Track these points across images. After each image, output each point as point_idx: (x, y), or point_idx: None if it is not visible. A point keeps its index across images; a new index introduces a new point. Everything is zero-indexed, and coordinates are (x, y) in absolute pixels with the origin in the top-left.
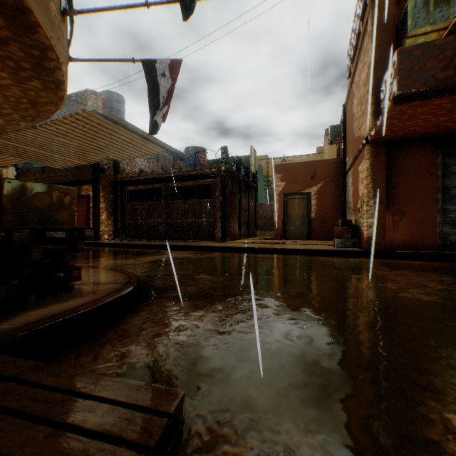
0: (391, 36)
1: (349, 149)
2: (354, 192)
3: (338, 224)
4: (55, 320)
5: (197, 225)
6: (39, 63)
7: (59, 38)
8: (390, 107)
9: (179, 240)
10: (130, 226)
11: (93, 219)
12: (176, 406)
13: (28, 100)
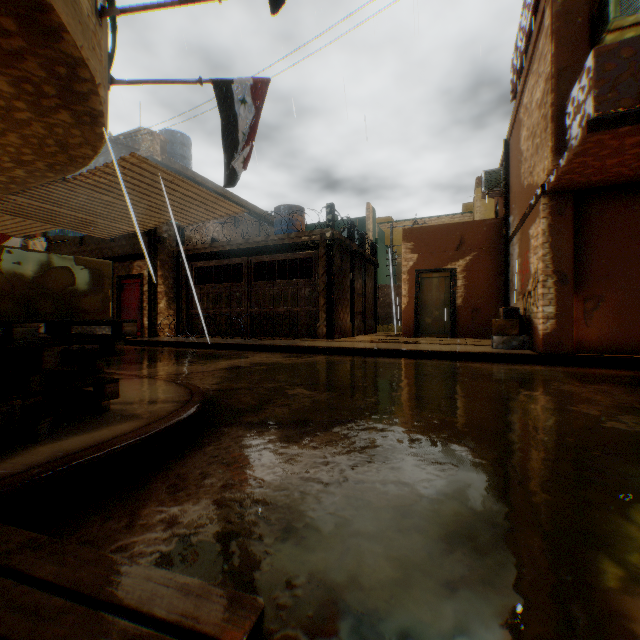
0: (582, 32)
1: (514, 204)
2: (522, 267)
3: (496, 314)
4: (73, 462)
5: (292, 316)
6: (67, 85)
7: (94, 49)
8: (581, 137)
9: (267, 337)
10: (199, 317)
11: (148, 308)
12: (249, 631)
13: (56, 140)
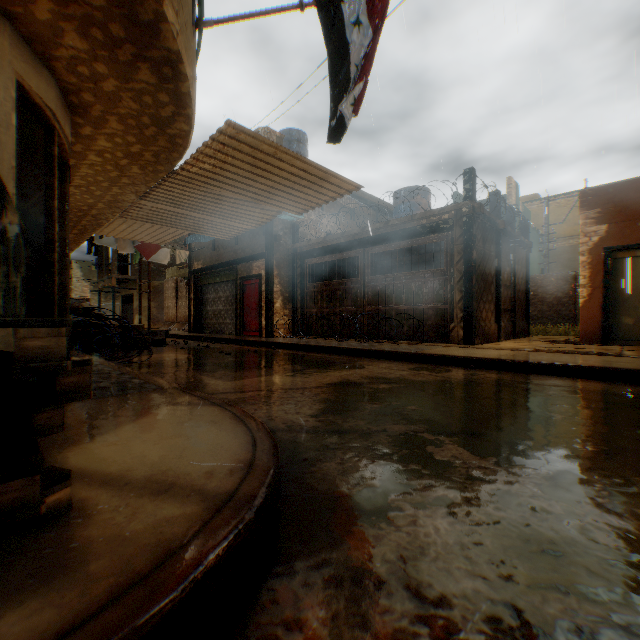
0: None
1: None
2: None
3: None
4: None
5: (416, 315)
6: (130, 15)
7: None
8: None
9: (386, 341)
10: (313, 317)
11: (265, 308)
12: None
13: (149, 117)
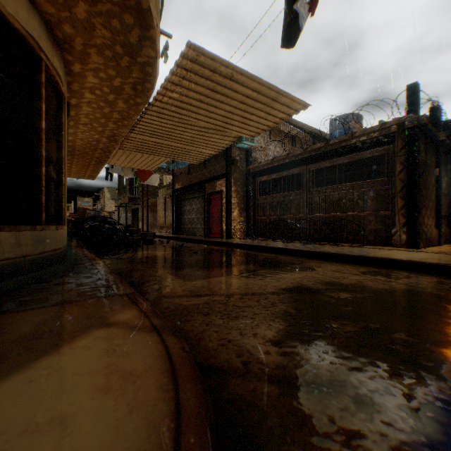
0: None
1: None
2: None
3: None
4: None
5: (355, 221)
6: None
7: None
8: None
9: (327, 243)
10: (262, 223)
11: (225, 216)
12: None
13: (120, 46)
